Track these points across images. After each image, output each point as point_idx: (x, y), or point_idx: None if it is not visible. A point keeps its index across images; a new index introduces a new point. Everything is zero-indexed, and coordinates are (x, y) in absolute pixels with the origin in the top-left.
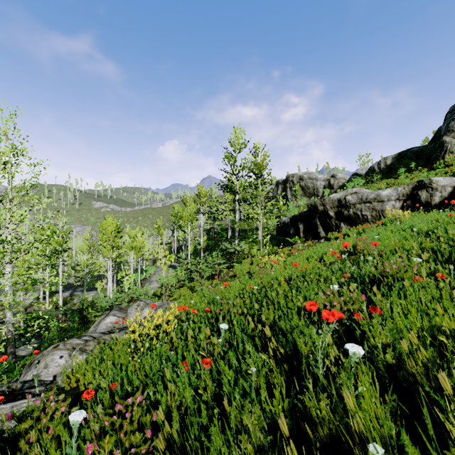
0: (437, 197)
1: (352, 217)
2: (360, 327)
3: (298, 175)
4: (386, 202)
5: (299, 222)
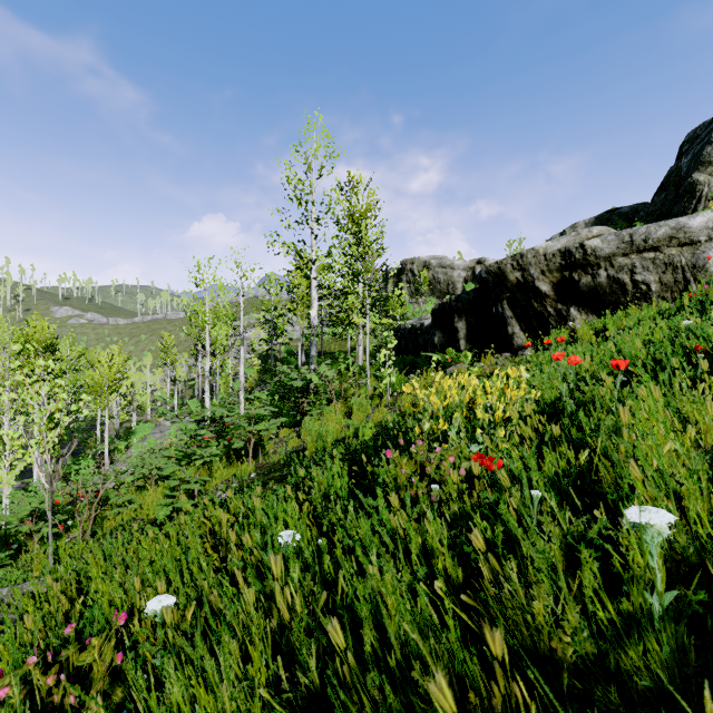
0: None
1: (605, 290)
2: None
3: (422, 260)
4: (706, 245)
5: (456, 315)
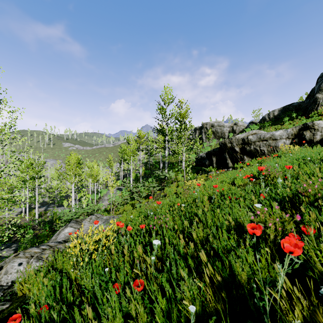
0: (318, 135)
1: (253, 151)
2: (305, 251)
3: (210, 123)
4: (279, 140)
5: (213, 155)
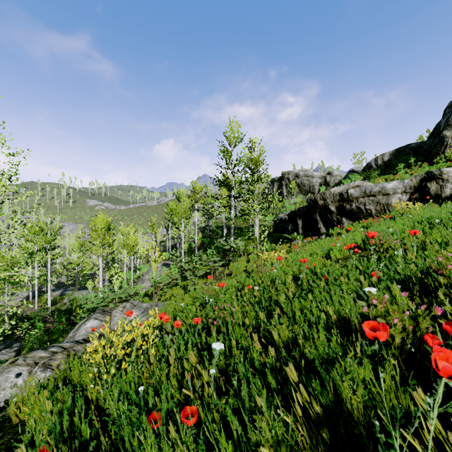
0: (448, 189)
1: (355, 211)
2: None
3: (294, 172)
4: (392, 196)
5: (298, 217)
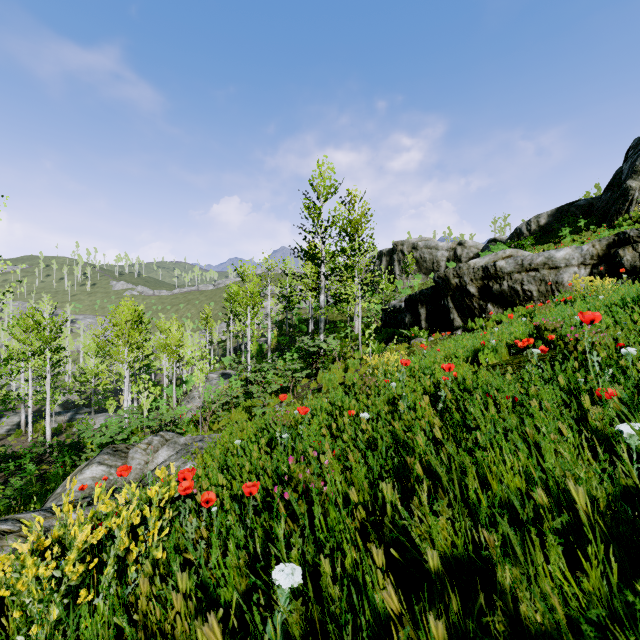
0: None
1: (507, 294)
2: None
3: (411, 242)
4: (563, 270)
5: (420, 304)
